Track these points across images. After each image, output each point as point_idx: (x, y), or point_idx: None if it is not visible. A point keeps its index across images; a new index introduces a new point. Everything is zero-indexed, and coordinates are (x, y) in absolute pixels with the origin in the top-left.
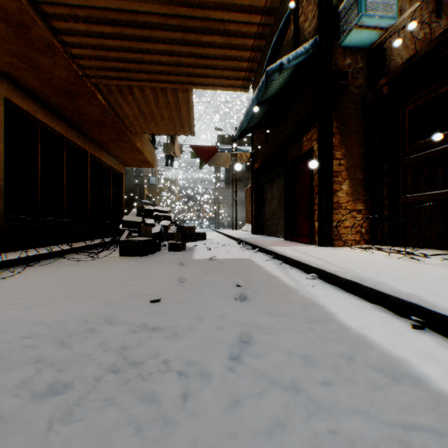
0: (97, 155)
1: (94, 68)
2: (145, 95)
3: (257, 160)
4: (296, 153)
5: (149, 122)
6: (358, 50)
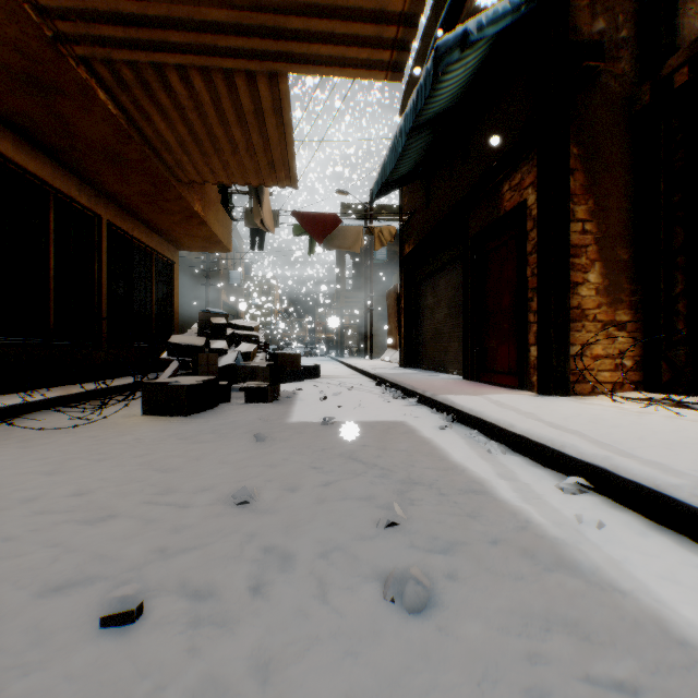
0: (123, 225)
1: (74, 19)
2: (195, 93)
3: (410, 239)
4: (487, 217)
5: (210, 159)
6: (619, 3)
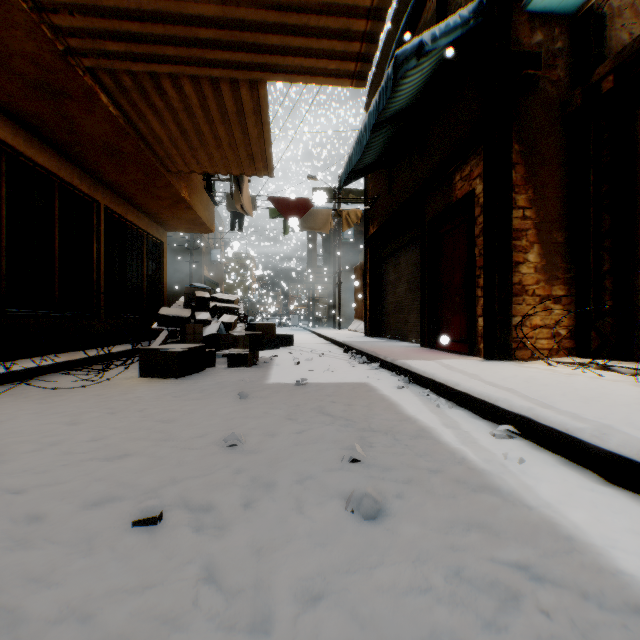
0: (118, 209)
1: (83, 36)
2: (185, 97)
3: (374, 221)
4: (441, 203)
5: (197, 152)
6: (555, 18)
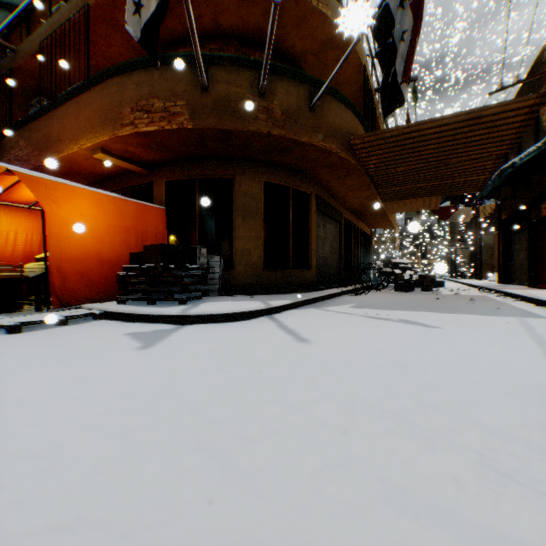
0: (361, 227)
1: (387, 199)
2: (409, 200)
3: (503, 211)
4: (535, 216)
5: (405, 208)
6: None
